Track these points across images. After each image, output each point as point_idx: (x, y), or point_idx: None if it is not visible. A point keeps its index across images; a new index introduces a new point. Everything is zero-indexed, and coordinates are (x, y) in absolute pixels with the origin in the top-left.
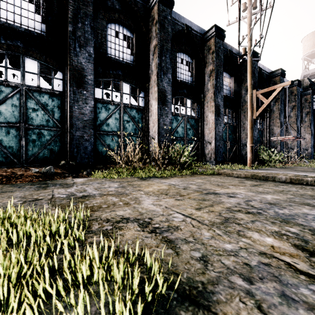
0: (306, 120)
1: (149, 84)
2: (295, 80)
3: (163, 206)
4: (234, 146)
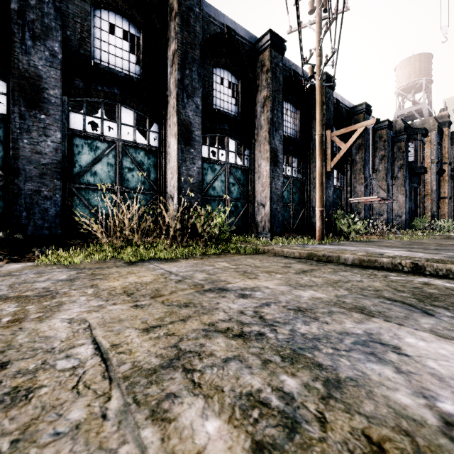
0: (399, 176)
1: (167, 113)
2: (384, 121)
3: (85, 324)
4: (301, 210)
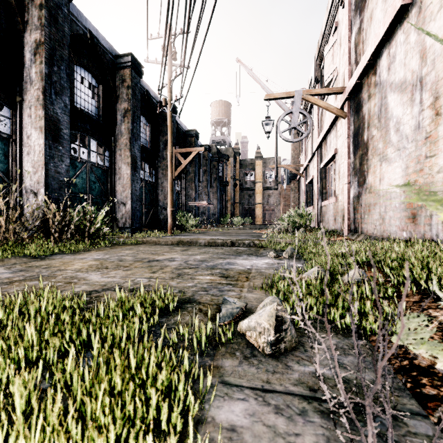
0: (214, 186)
1: (24, 100)
2: (206, 145)
3: (118, 277)
4: (152, 209)
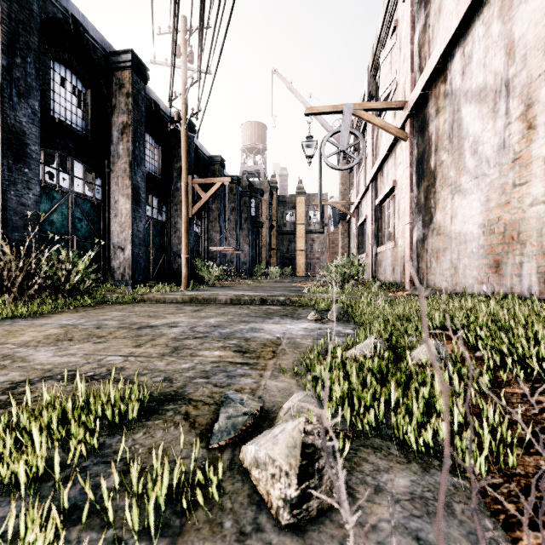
0: (245, 228)
1: None
2: (234, 176)
3: (79, 354)
4: (162, 256)
